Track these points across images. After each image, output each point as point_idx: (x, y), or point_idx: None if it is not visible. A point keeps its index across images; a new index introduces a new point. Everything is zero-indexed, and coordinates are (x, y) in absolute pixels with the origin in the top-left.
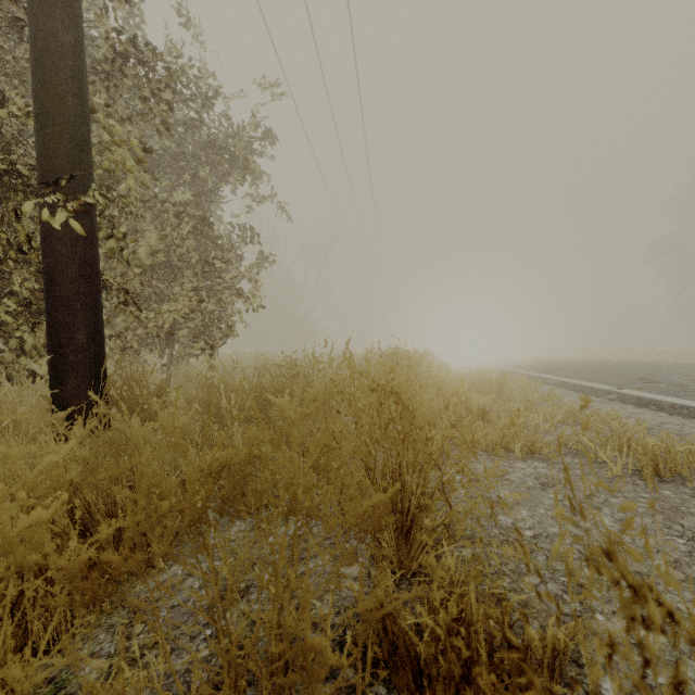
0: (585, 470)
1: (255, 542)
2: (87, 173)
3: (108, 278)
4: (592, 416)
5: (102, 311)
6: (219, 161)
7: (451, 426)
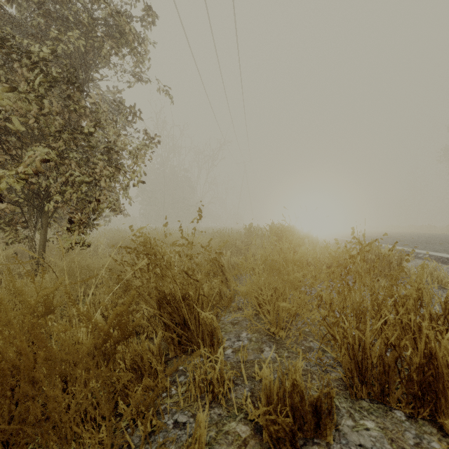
0: None
1: None
2: None
3: None
4: None
5: None
6: (95, 27)
7: None
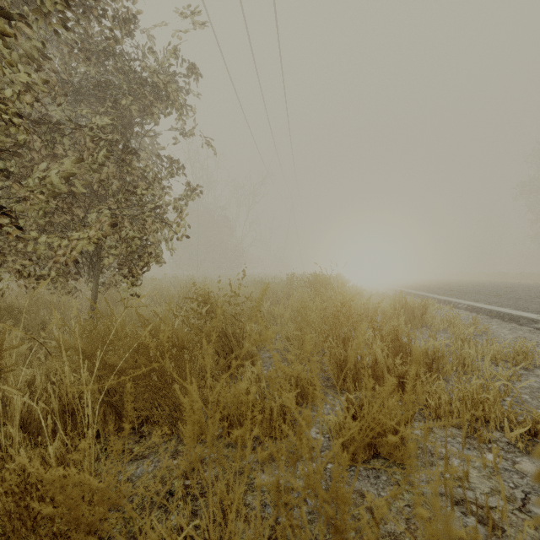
0: None
1: None
2: None
3: None
4: None
5: None
6: (144, 91)
7: (398, 380)
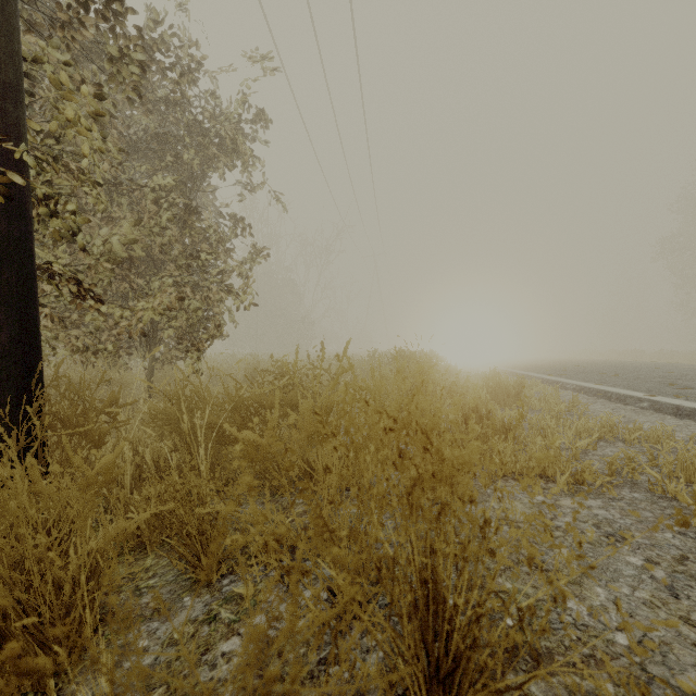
0: (656, 512)
1: (205, 650)
2: (14, 129)
3: (53, 266)
4: (634, 431)
5: (36, 305)
6: (206, 143)
7: None
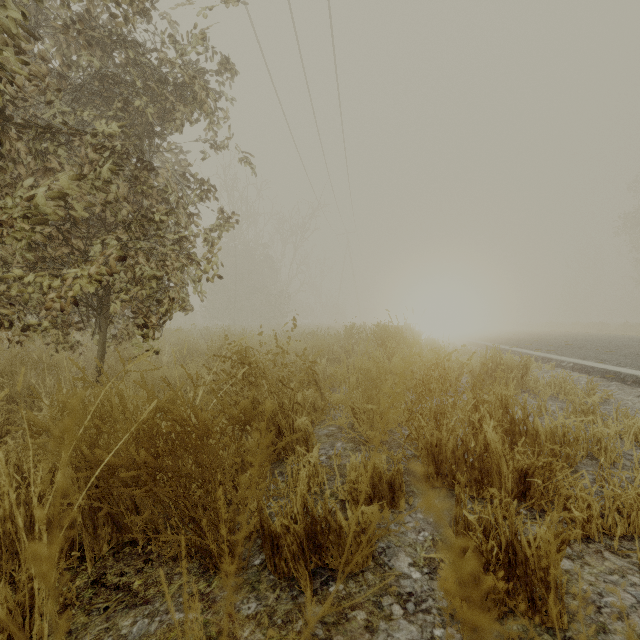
0: None
1: None
2: None
3: None
4: None
5: None
6: (164, 91)
7: (518, 476)
